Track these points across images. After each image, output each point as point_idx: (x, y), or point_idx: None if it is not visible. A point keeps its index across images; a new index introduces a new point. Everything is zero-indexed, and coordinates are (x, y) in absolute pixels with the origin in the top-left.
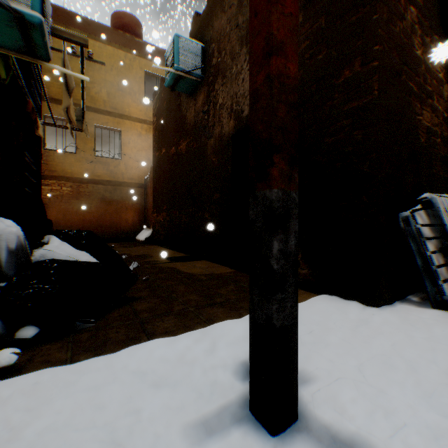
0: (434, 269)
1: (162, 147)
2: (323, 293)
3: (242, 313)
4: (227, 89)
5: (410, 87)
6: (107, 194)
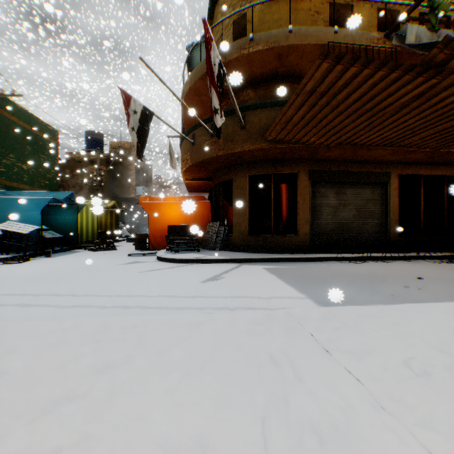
0: None
1: None
2: None
3: None
4: None
5: None
6: None
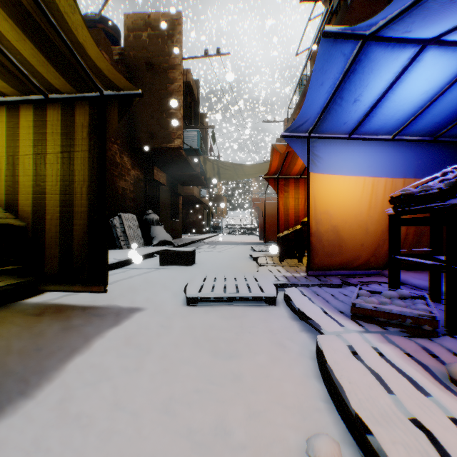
0: (119, 237)
1: None
2: None
3: None
4: None
5: (115, 174)
6: None
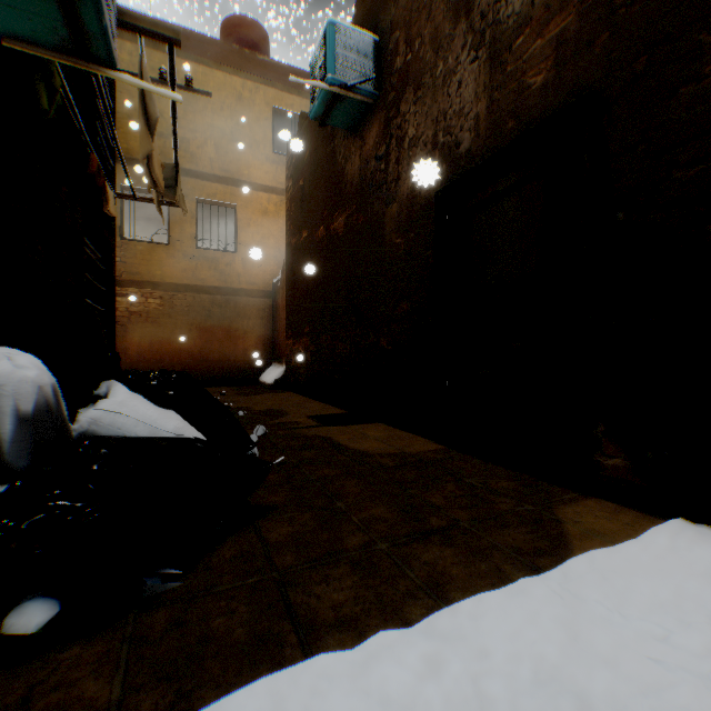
0: None
1: (301, 228)
2: (665, 514)
3: (501, 565)
4: (426, 109)
5: None
6: (215, 308)
